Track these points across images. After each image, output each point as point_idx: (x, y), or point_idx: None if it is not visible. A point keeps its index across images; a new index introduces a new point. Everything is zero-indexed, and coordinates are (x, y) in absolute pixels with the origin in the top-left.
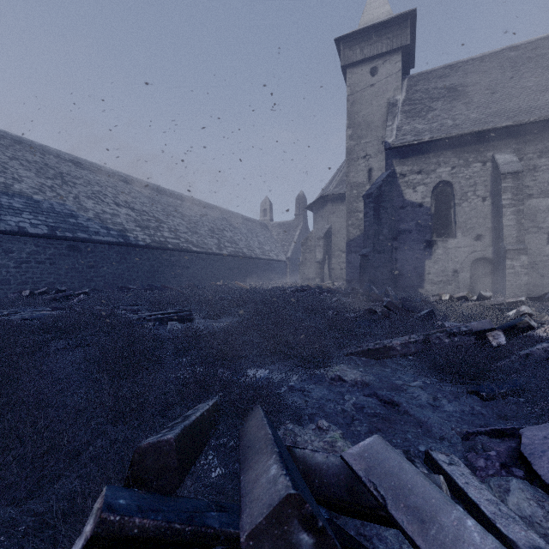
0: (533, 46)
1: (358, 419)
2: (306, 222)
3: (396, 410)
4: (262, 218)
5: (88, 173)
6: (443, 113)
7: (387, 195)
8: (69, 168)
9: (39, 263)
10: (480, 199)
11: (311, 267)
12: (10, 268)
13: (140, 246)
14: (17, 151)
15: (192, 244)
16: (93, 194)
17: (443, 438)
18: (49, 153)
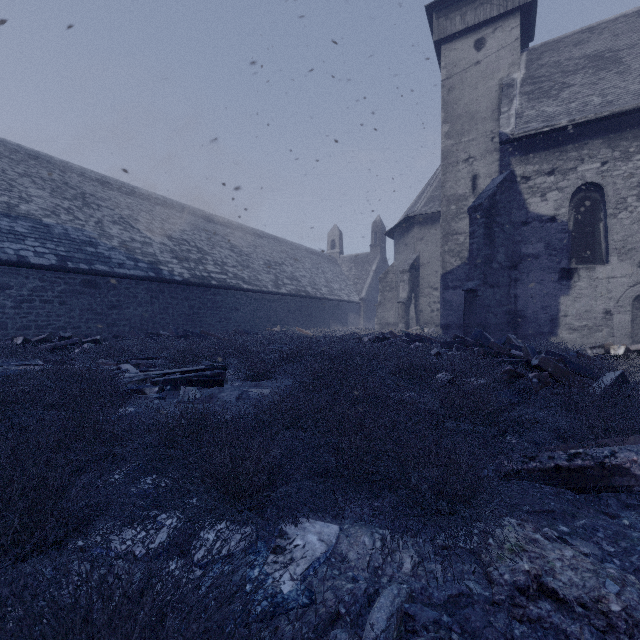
0: None
1: None
2: (384, 255)
3: None
4: (329, 251)
5: (118, 195)
6: (586, 89)
7: (503, 206)
8: (94, 188)
9: (46, 303)
10: None
11: (392, 309)
12: (7, 308)
13: (175, 282)
14: (31, 167)
15: (242, 281)
16: (120, 218)
17: None
18: (71, 171)
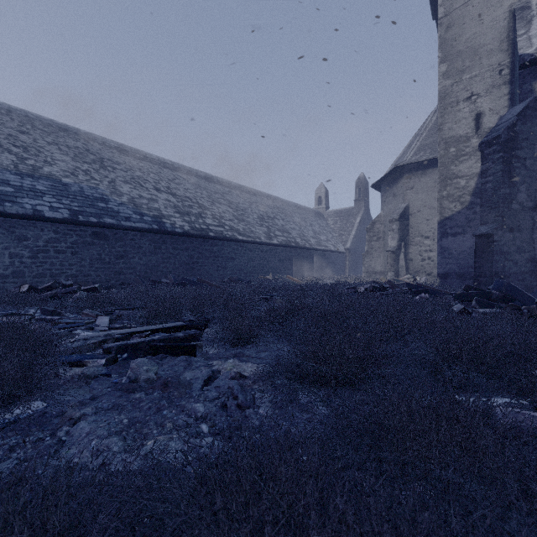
0: None
1: None
2: (368, 208)
3: None
4: (316, 206)
5: (132, 160)
6: None
7: (525, 138)
8: (111, 154)
9: (59, 253)
10: None
11: (379, 258)
12: (25, 257)
13: (176, 234)
14: (59, 137)
15: (238, 233)
16: (132, 179)
17: None
18: (94, 141)
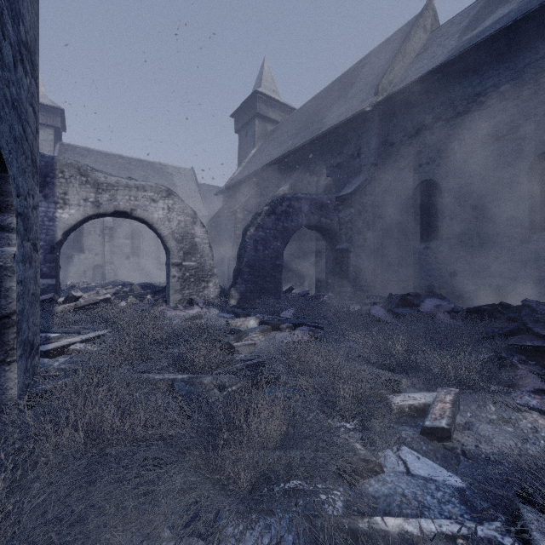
0: (129, 161)
1: None
2: None
3: None
4: None
5: None
6: None
7: None
8: None
9: None
10: (98, 235)
11: None
12: None
13: None
14: None
15: None
16: None
17: None
18: None
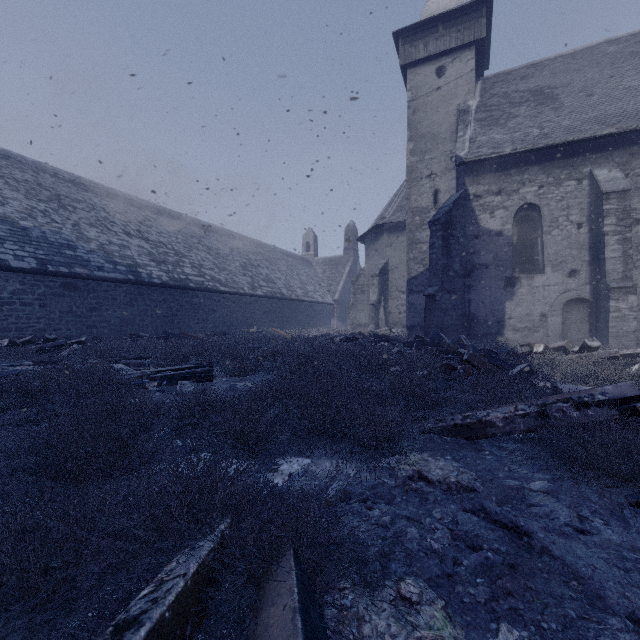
0: (636, 39)
1: (463, 562)
2: (357, 258)
3: (526, 544)
4: (304, 253)
5: (93, 196)
6: (528, 121)
7: (458, 221)
8: (68, 190)
9: (26, 305)
10: (575, 225)
11: (364, 310)
12: None
13: (154, 285)
14: (3, 167)
15: (219, 283)
16: (97, 221)
17: (635, 620)
18: (44, 172)
